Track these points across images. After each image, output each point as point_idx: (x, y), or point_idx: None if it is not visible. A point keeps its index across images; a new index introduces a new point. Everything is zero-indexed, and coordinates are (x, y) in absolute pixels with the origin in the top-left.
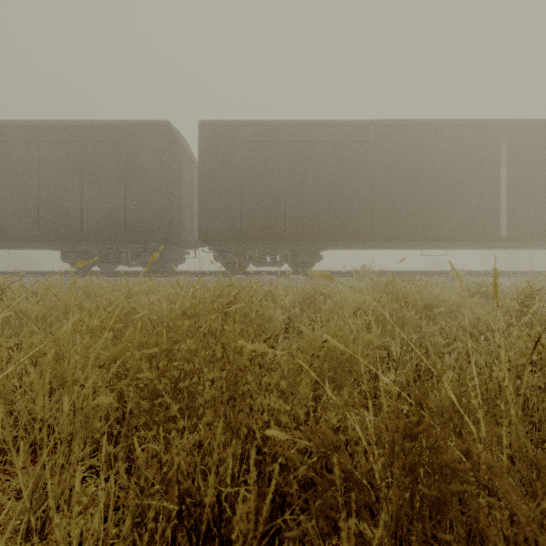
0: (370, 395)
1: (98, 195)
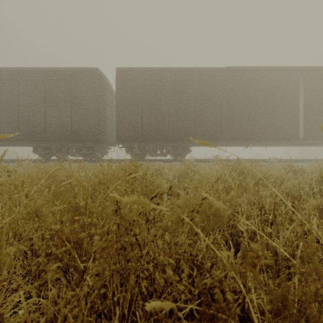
0: (261, 255)
1: (55, 113)
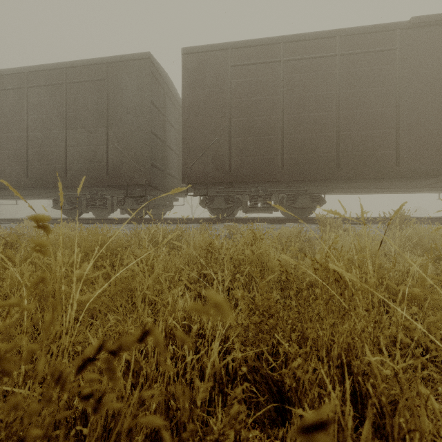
0: None
1: (81, 139)
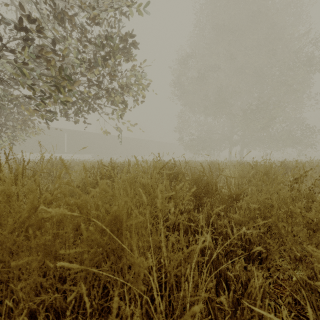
0: None
1: None
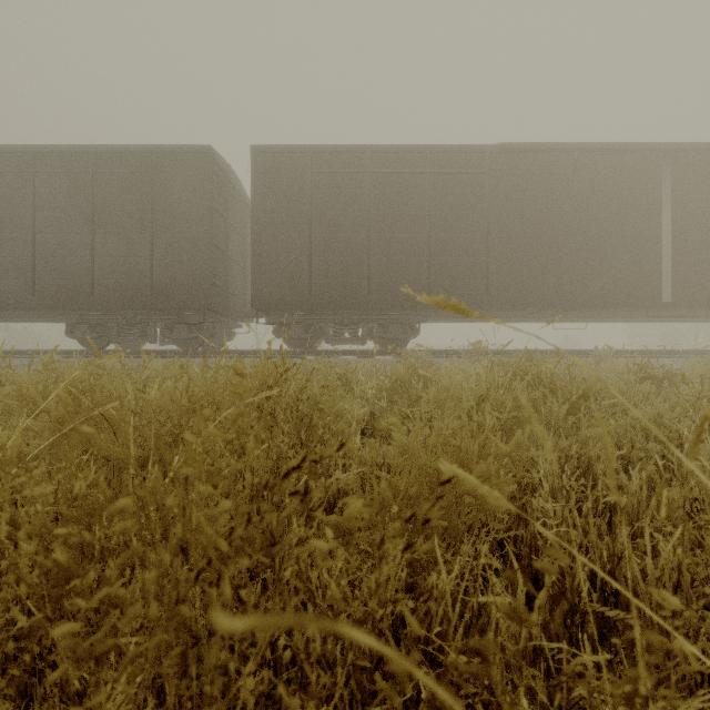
0: None
1: (115, 247)
